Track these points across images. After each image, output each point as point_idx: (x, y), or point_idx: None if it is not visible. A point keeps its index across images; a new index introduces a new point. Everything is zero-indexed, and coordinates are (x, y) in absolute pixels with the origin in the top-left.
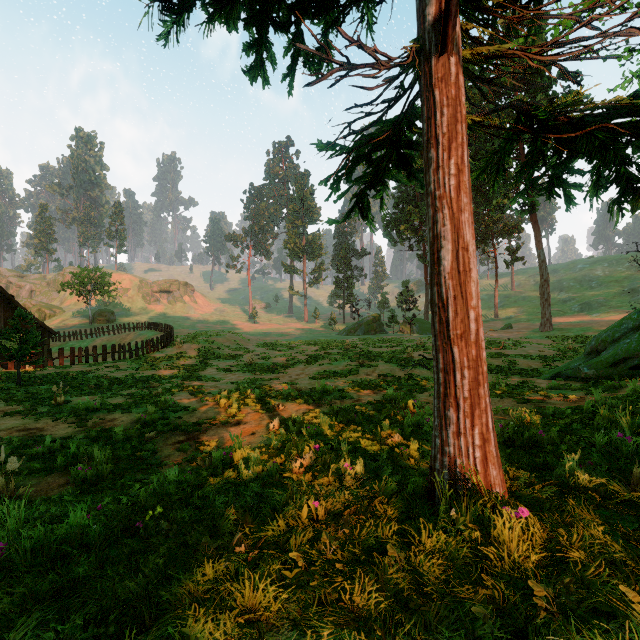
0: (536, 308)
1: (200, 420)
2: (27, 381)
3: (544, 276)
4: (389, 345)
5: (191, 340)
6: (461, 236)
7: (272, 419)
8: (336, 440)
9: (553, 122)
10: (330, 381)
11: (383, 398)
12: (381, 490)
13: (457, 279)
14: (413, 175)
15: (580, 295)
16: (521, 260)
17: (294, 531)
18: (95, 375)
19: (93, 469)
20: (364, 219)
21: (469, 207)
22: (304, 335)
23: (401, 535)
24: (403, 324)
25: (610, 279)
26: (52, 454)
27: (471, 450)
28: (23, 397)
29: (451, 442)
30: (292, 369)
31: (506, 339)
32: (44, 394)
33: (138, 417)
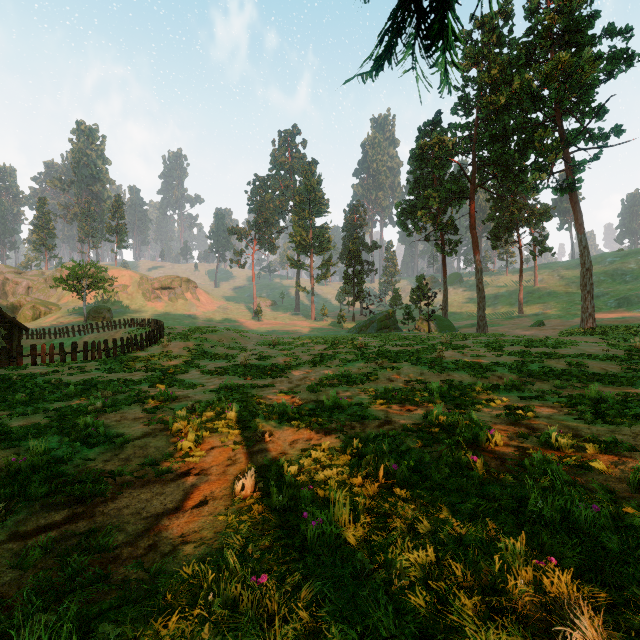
0: (565, 304)
1: (119, 467)
2: None
3: (586, 264)
4: (409, 343)
5: (181, 337)
6: None
7: (248, 462)
8: None
9: None
10: (342, 389)
11: (426, 420)
12: None
13: None
14: None
15: (614, 290)
16: (550, 251)
17: None
18: (45, 379)
19: None
20: (429, 48)
21: None
22: (311, 333)
23: None
24: (419, 321)
25: None
26: None
27: None
28: None
29: None
30: (294, 372)
31: (543, 337)
32: None
33: (10, 461)
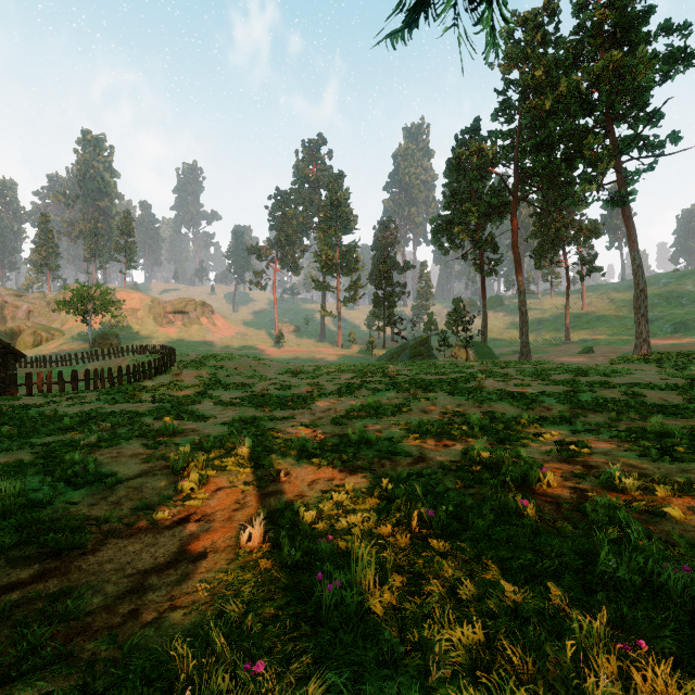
0: (616, 329)
1: (106, 512)
2: None
3: (640, 285)
4: (445, 372)
5: (194, 365)
6: None
7: (259, 506)
8: None
9: None
10: (370, 422)
11: (466, 457)
12: None
13: None
14: None
15: (670, 313)
16: (599, 271)
17: None
18: (39, 410)
19: None
20: None
21: None
22: (337, 361)
23: None
24: (456, 348)
25: None
26: None
27: None
28: None
29: None
30: (317, 403)
31: (592, 365)
32: None
33: None
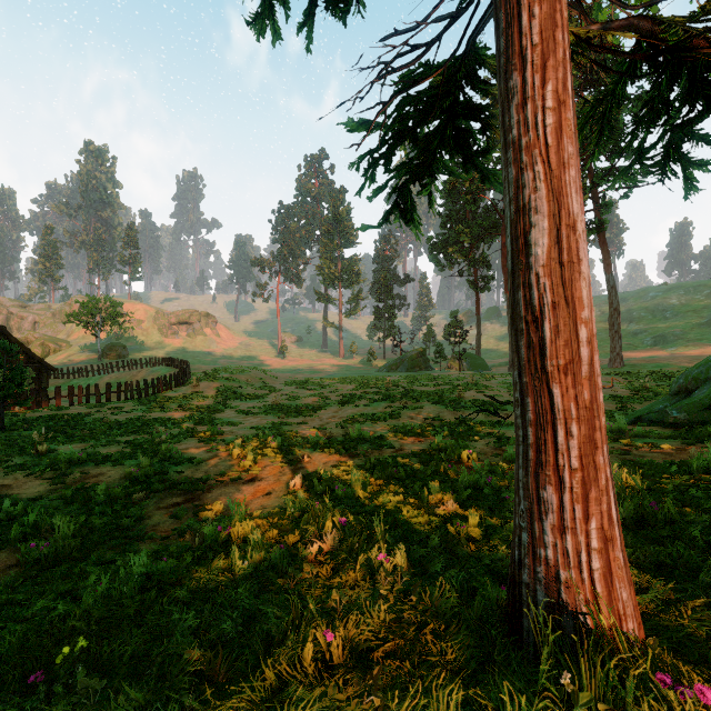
0: (603, 341)
1: (205, 475)
2: (12, 425)
3: (614, 304)
4: (436, 383)
5: (209, 377)
6: (564, 206)
7: (294, 474)
8: (368, 516)
9: (692, 47)
10: (367, 426)
11: (430, 447)
12: (433, 603)
13: (558, 275)
14: (471, 162)
15: (653, 327)
16: None
17: (290, 694)
18: (94, 418)
19: (51, 545)
20: (407, 223)
21: (576, 161)
22: (339, 372)
23: (470, 707)
24: (451, 360)
25: (687, 309)
26: (11, 521)
27: (585, 557)
28: (1, 445)
29: (549, 541)
30: (323, 411)
31: None
32: (27, 441)
33: (129, 472)
